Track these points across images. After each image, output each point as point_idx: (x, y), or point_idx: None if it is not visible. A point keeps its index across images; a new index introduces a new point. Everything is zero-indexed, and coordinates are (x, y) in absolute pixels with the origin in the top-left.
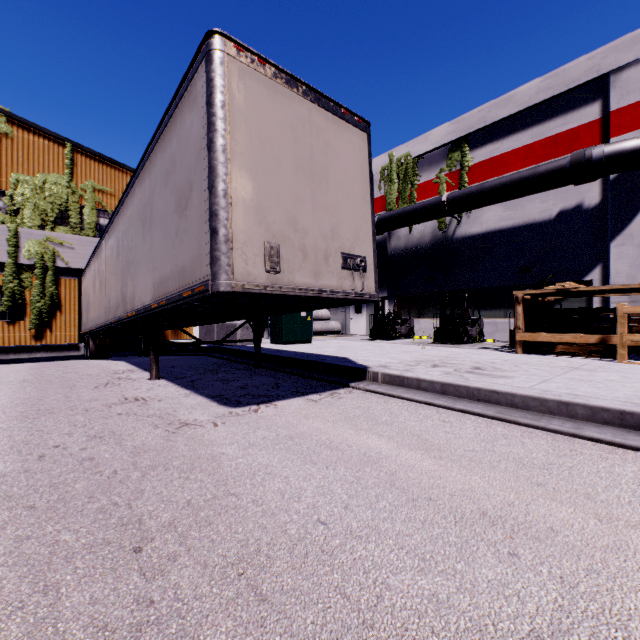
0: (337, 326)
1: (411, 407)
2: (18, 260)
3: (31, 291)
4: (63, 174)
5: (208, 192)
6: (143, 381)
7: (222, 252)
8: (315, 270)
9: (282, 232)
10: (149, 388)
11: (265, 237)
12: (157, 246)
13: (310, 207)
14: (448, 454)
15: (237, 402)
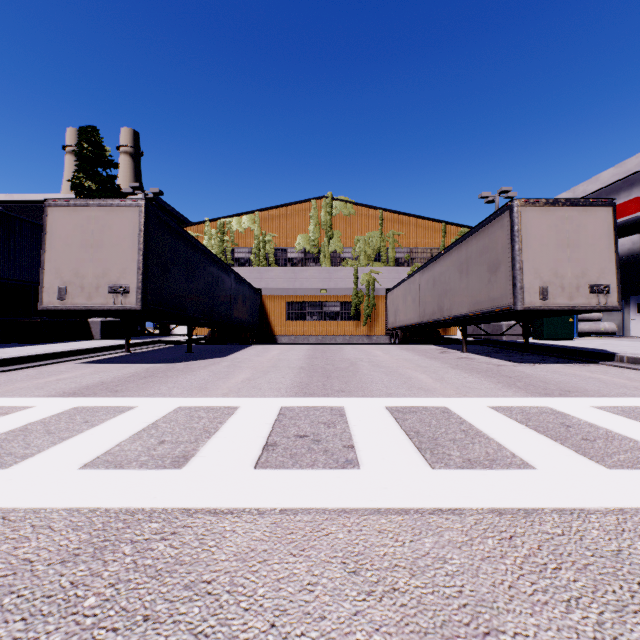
0: (610, 327)
1: (639, 372)
2: (358, 286)
3: (363, 304)
4: (378, 230)
5: (511, 268)
6: (459, 353)
7: (518, 293)
8: (569, 296)
9: (548, 280)
10: (466, 355)
11: (539, 284)
12: (472, 285)
13: (566, 263)
14: (639, 381)
15: (521, 362)
